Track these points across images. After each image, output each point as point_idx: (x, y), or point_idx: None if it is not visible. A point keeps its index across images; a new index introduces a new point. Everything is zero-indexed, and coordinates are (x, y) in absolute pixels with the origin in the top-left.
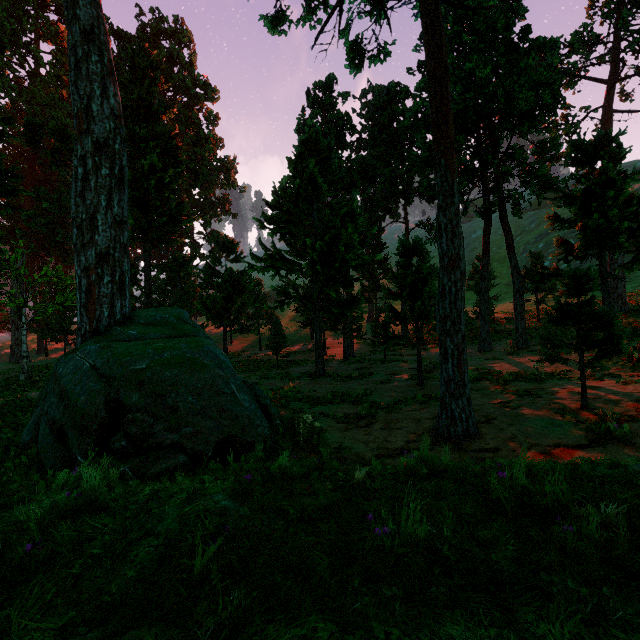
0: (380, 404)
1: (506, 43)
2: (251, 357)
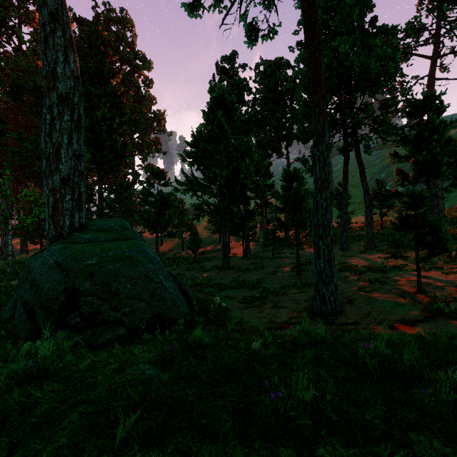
0: (270, 289)
1: (360, 29)
2: (176, 255)
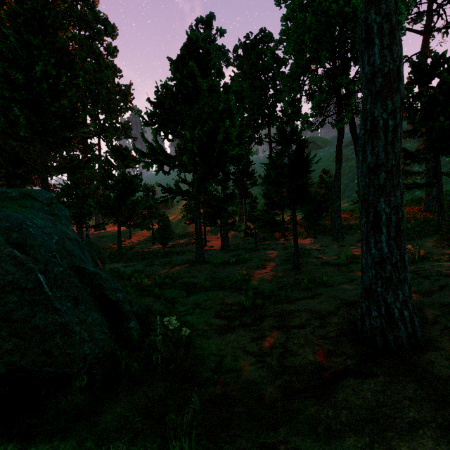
0: (263, 291)
1: None
2: (144, 249)
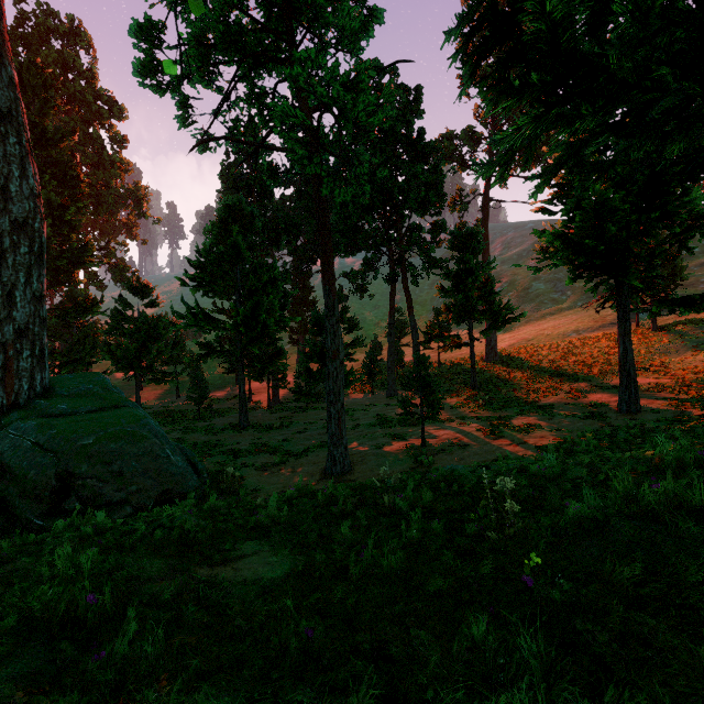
0: (292, 452)
1: (407, 139)
2: (168, 407)
